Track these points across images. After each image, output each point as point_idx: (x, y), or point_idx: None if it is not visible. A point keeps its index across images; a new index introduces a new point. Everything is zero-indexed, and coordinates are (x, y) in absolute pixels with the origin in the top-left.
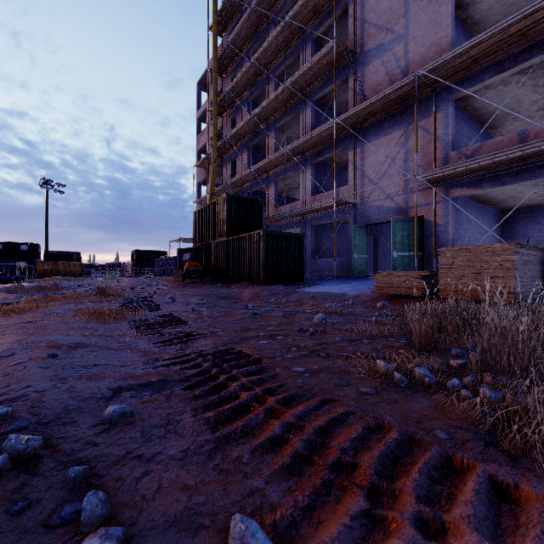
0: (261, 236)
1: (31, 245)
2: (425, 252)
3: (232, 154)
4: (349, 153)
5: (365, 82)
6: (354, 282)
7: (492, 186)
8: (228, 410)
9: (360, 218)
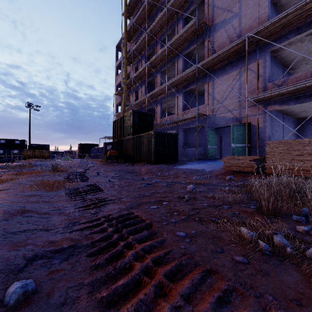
0: (152, 135)
1: (21, 140)
2: (252, 144)
3: (135, 87)
4: (205, 85)
5: (215, 43)
6: (208, 162)
7: (294, 104)
8: (121, 288)
9: (212, 124)
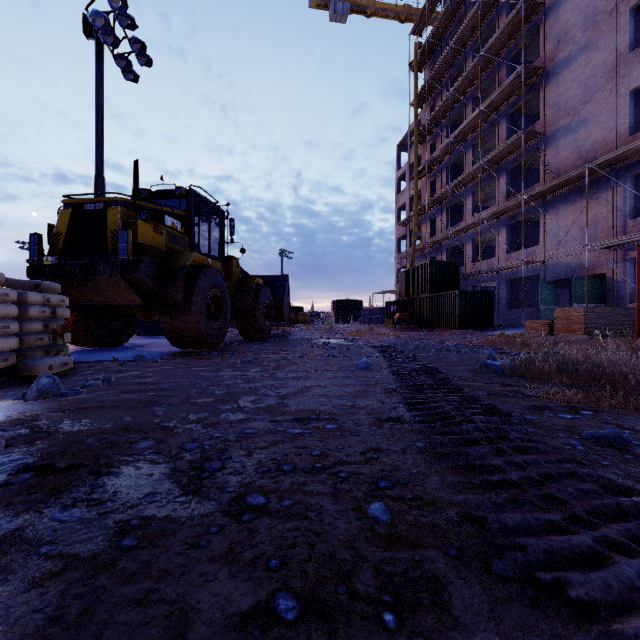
0: (456, 295)
1: None
2: (606, 303)
3: (431, 213)
4: (541, 217)
5: (555, 157)
6: None
7: None
8: (443, 342)
9: (550, 274)
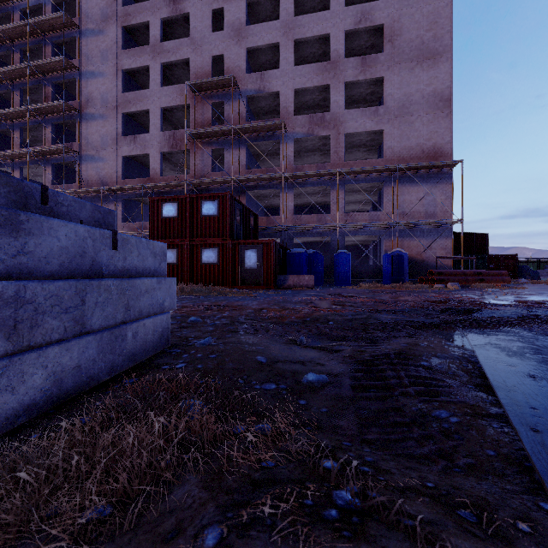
0: None
1: None
2: None
3: None
4: None
5: (86, 172)
6: None
7: None
8: None
9: None
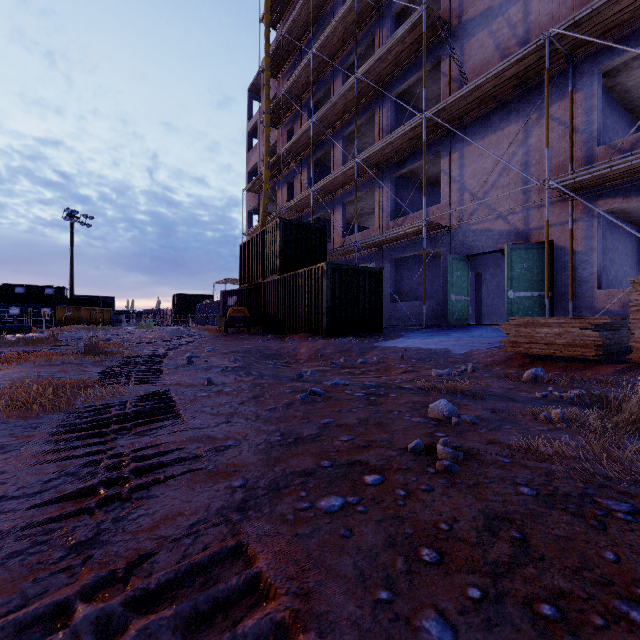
0: (325, 271)
1: (57, 288)
2: (555, 291)
3: (289, 173)
4: (443, 160)
5: (466, 63)
6: (453, 333)
7: None
8: None
9: (458, 246)
